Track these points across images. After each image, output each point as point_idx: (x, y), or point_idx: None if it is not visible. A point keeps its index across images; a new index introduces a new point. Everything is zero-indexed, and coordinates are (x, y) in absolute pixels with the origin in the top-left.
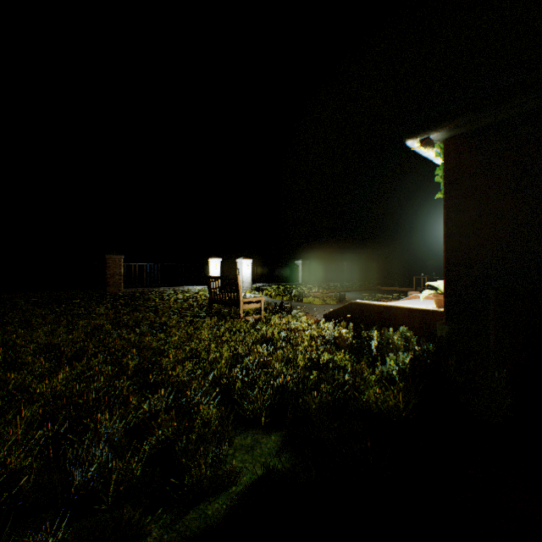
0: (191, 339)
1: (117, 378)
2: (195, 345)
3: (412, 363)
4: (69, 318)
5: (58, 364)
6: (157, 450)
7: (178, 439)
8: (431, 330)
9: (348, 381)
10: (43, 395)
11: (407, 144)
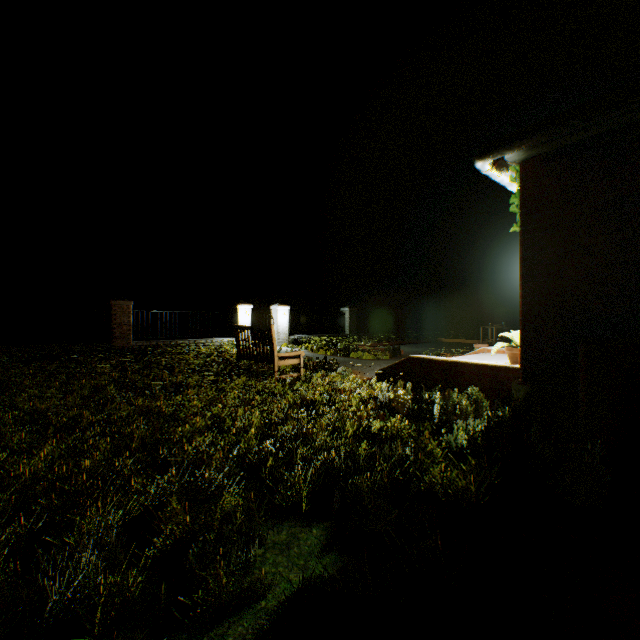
0: (214, 403)
1: (118, 455)
2: (218, 410)
3: (485, 433)
4: (64, 378)
5: (42, 437)
6: (165, 551)
7: (192, 535)
8: (505, 391)
9: (408, 456)
10: (19, 479)
11: (477, 166)
